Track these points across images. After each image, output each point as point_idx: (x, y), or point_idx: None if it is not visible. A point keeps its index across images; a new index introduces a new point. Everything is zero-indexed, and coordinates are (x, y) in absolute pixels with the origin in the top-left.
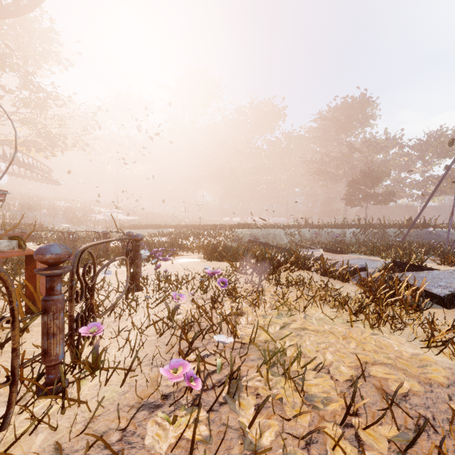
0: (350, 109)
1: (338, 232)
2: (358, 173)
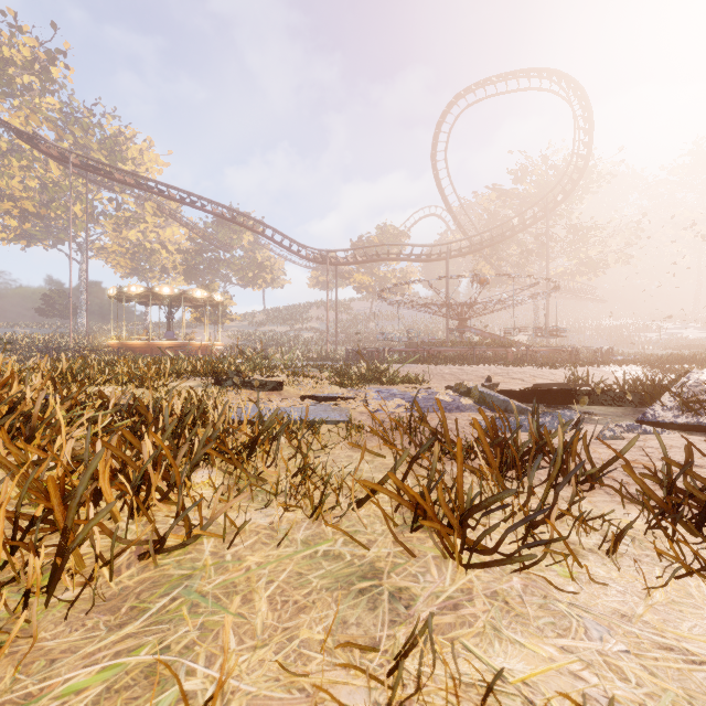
0: None
1: None
2: None
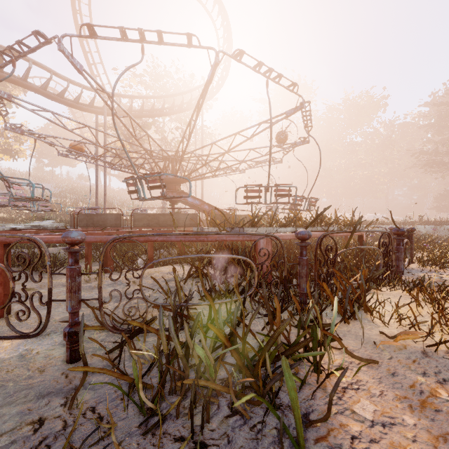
0: None
1: None
2: None
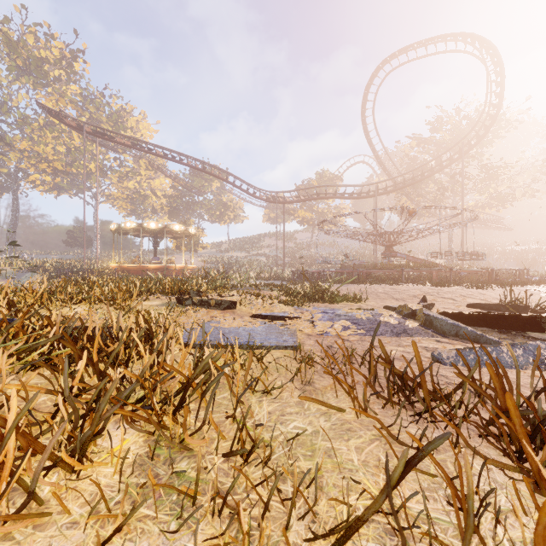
0: None
1: None
2: None
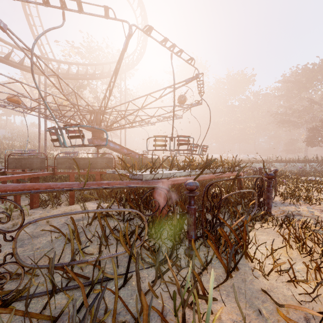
0: (310, 72)
1: (300, 165)
2: (318, 120)
